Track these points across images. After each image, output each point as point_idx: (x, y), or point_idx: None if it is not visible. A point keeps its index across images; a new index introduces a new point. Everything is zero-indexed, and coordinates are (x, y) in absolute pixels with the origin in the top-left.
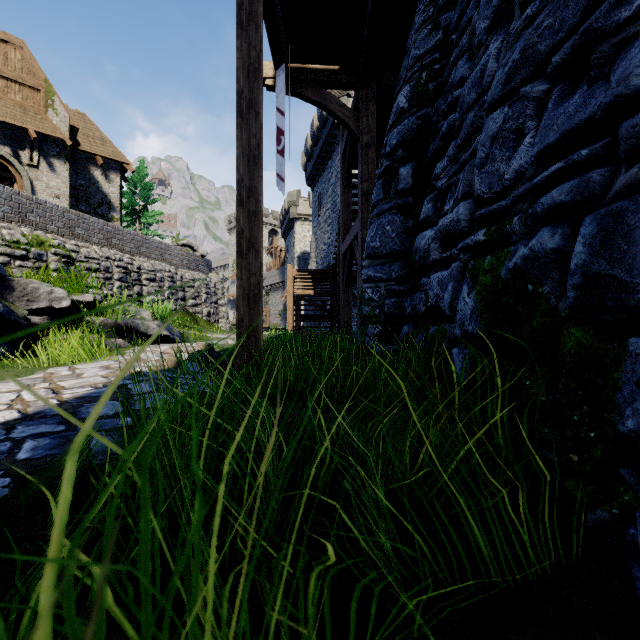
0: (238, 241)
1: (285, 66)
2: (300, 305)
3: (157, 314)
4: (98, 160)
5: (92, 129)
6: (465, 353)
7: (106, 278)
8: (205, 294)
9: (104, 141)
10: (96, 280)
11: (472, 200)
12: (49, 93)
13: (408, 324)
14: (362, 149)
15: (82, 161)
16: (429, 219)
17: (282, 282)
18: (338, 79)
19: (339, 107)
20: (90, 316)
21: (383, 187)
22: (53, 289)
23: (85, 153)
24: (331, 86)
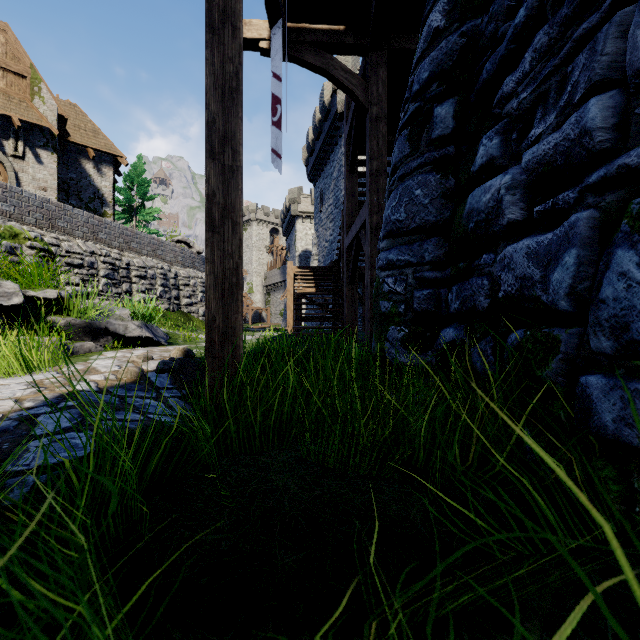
0: (207, 208)
1: (282, 23)
2: (300, 304)
3: (138, 313)
4: (90, 152)
5: (84, 120)
6: (633, 389)
7: (90, 274)
8: (201, 293)
9: (96, 133)
10: (79, 277)
11: (617, 90)
12: (35, 80)
13: (454, 326)
14: (371, 122)
15: (73, 153)
16: (495, 162)
17: (283, 281)
18: (343, 41)
19: (344, 74)
20: (54, 315)
21: (409, 139)
22: (1, 283)
23: (76, 145)
24: (335, 50)
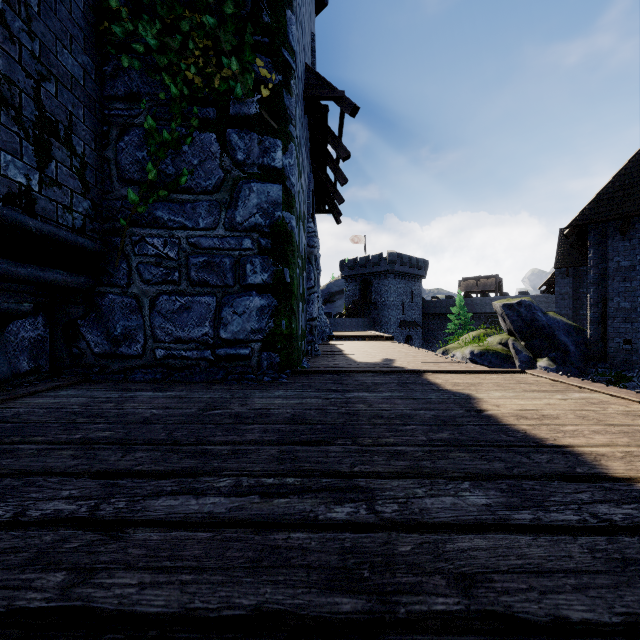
0: None
1: None
2: None
3: None
4: None
5: None
6: None
7: None
8: None
9: None
10: None
11: None
12: None
13: None
14: None
15: None
16: None
17: None
18: None
19: None
20: None
21: None
22: None
23: None
24: None
